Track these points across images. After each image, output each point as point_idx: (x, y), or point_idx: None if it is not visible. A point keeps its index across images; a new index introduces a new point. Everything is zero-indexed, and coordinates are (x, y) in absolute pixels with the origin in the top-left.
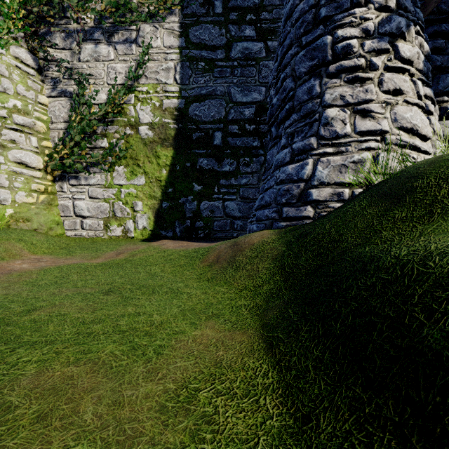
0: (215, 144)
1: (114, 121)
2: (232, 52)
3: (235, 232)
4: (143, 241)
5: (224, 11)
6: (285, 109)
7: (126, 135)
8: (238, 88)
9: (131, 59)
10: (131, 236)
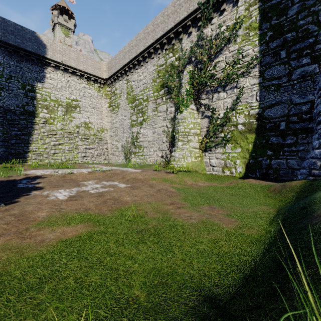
0: (280, 129)
1: (226, 124)
2: (292, 76)
3: (294, 177)
4: (240, 178)
5: (286, 55)
6: (317, 120)
7: (231, 130)
8: (297, 95)
9: (234, 96)
10: (234, 175)
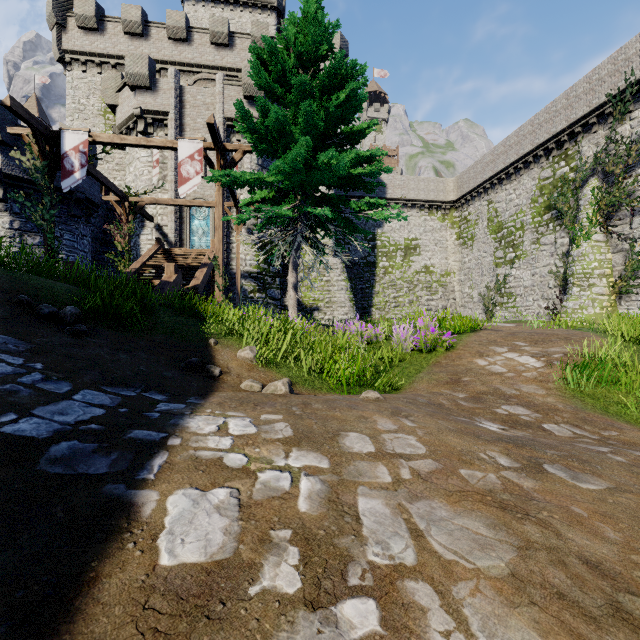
0: None
1: None
2: None
3: None
4: None
5: None
6: None
7: None
8: None
9: None
10: None
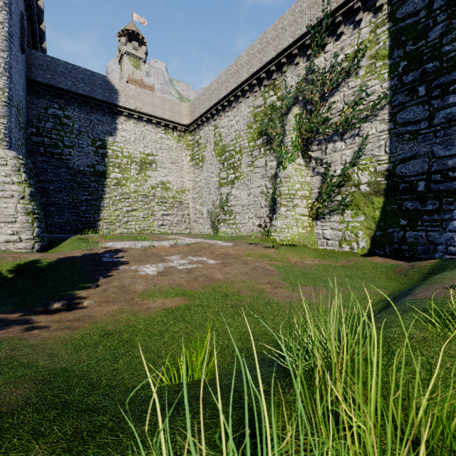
0: (418, 190)
1: (344, 184)
2: (435, 120)
3: None
4: (362, 256)
5: (426, 92)
6: None
7: (352, 192)
8: (441, 146)
9: (355, 146)
10: (355, 251)
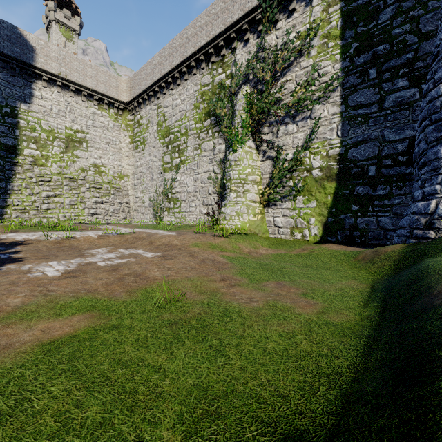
0: (369, 175)
1: (296, 169)
2: (385, 104)
3: (388, 241)
4: (315, 243)
5: (377, 75)
6: (420, 162)
7: (304, 177)
8: (391, 130)
9: (307, 129)
10: (307, 239)
